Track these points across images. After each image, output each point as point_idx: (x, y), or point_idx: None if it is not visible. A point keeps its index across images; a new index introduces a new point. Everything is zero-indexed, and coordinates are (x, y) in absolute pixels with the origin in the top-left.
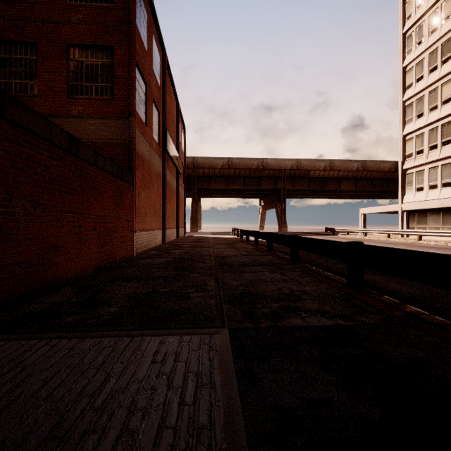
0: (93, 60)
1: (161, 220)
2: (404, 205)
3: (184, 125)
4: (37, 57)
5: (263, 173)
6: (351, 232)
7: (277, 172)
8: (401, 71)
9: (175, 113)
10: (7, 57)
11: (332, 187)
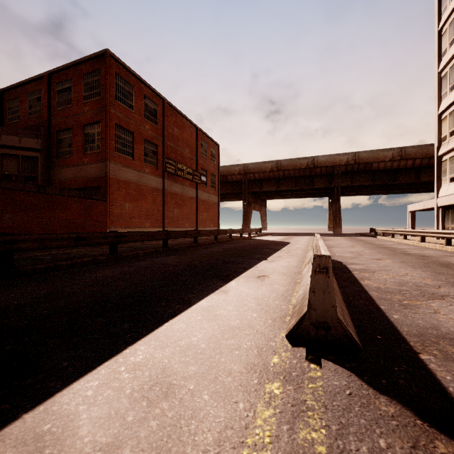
0: (93, 131)
1: (160, 221)
2: (438, 200)
3: (214, 142)
4: (72, 135)
5: (315, 172)
6: (384, 232)
7: (330, 169)
8: (436, 36)
9: (194, 137)
10: (62, 138)
11: (406, 180)
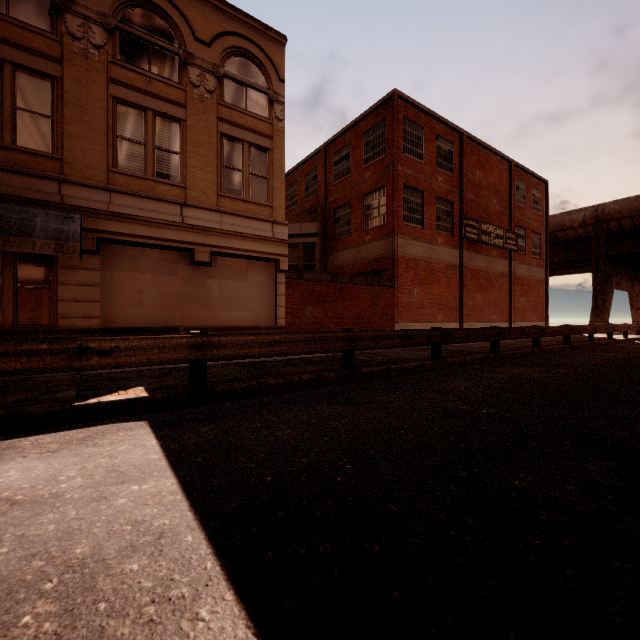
0: (375, 200)
1: (456, 313)
2: None
3: (538, 178)
4: (350, 211)
5: None
6: None
7: None
8: None
9: (505, 177)
10: (339, 216)
11: None
